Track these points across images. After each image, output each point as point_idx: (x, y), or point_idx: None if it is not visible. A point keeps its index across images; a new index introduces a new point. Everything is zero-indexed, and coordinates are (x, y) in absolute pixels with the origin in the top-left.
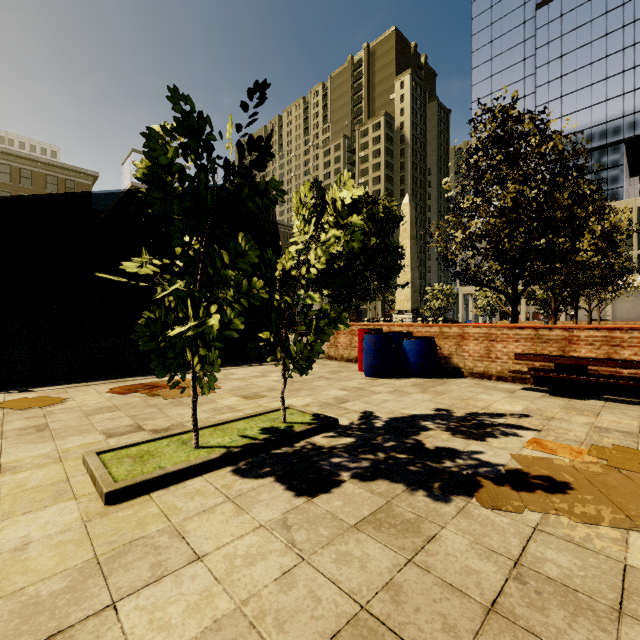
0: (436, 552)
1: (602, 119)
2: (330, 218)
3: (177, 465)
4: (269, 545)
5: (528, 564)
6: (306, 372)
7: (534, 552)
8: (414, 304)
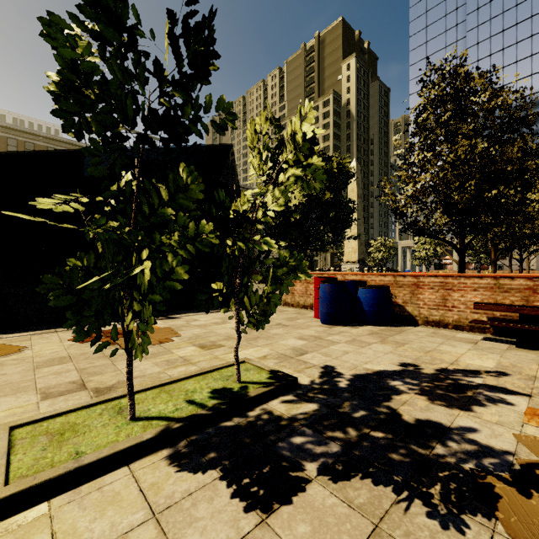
0: None
1: (527, 92)
2: (289, 156)
3: (97, 452)
4: None
5: None
6: (262, 326)
7: None
8: (360, 255)
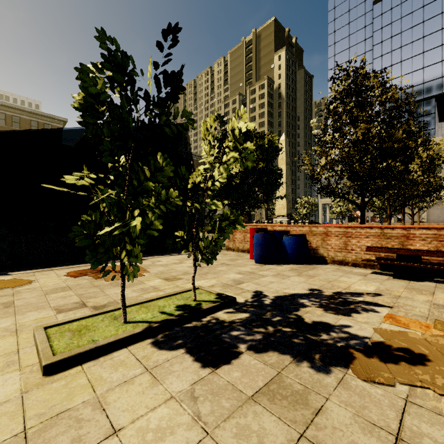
0: (324, 426)
1: (420, 81)
2: (230, 143)
3: (106, 339)
4: (178, 418)
5: (408, 439)
6: (211, 262)
7: (410, 426)
8: (288, 211)
